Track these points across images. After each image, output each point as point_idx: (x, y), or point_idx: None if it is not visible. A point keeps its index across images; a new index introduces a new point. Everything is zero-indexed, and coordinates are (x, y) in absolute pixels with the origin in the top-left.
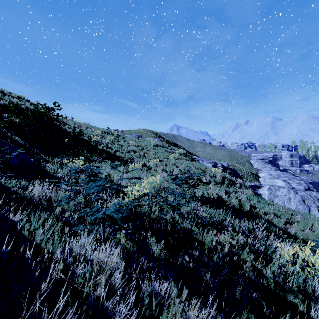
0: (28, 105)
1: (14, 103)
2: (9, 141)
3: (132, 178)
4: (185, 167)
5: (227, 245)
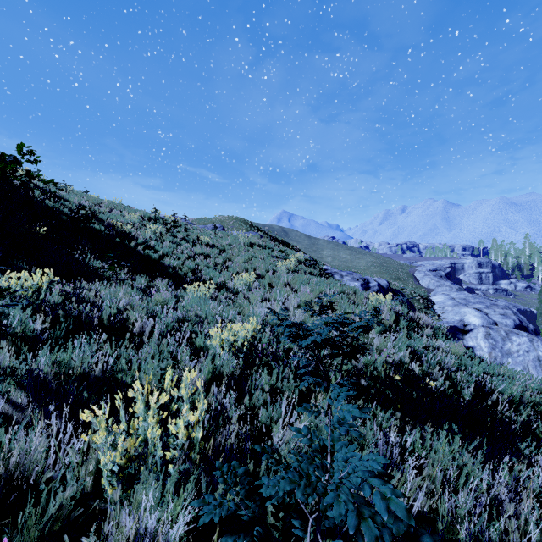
0: None
1: None
2: None
3: None
4: (312, 290)
5: None
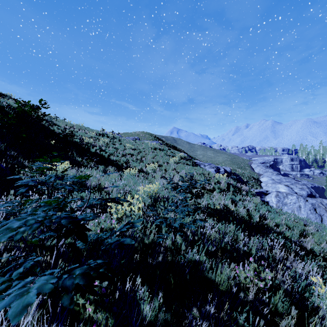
0: (10, 103)
1: None
2: None
3: (106, 201)
4: (186, 172)
5: (251, 290)
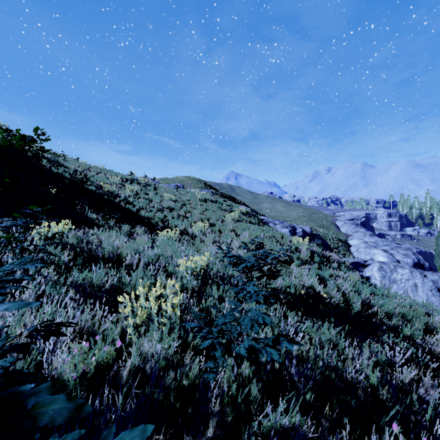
0: None
1: None
2: None
3: None
4: (250, 234)
5: None
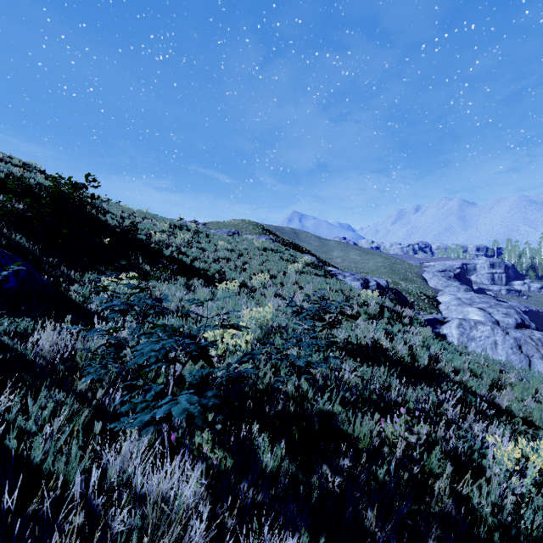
0: (40, 180)
1: (15, 176)
2: (5, 244)
3: (224, 327)
4: (315, 287)
5: (399, 445)
